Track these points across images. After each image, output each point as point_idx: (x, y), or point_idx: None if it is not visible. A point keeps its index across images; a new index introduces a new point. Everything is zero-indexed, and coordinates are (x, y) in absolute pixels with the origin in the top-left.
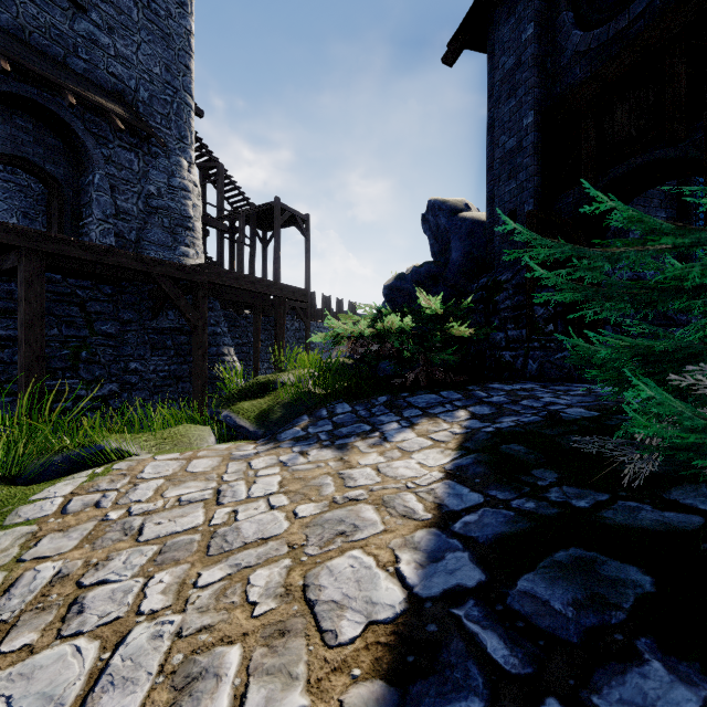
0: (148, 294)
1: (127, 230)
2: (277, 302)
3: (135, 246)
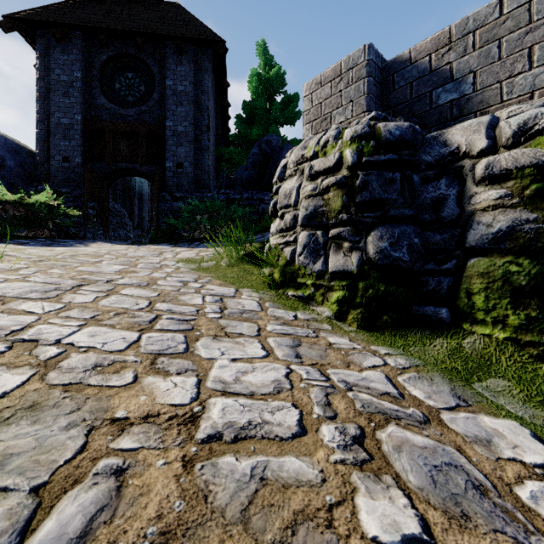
0: None
1: None
2: None
3: None
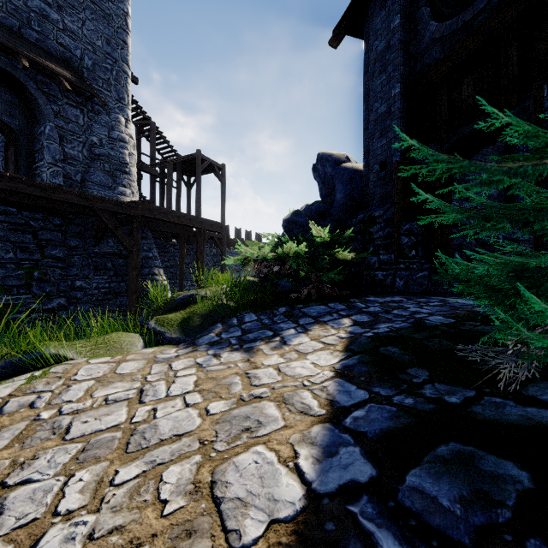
0: (91, 225)
1: (74, 172)
2: (198, 232)
3: (80, 186)
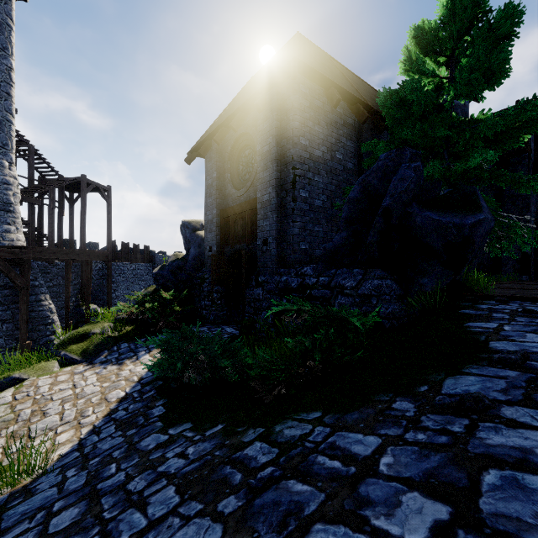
0: None
1: None
2: (86, 263)
3: None
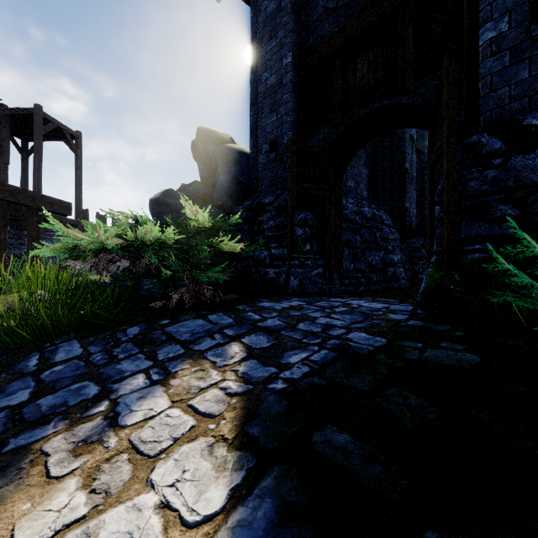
0: None
1: None
2: (28, 212)
3: None
